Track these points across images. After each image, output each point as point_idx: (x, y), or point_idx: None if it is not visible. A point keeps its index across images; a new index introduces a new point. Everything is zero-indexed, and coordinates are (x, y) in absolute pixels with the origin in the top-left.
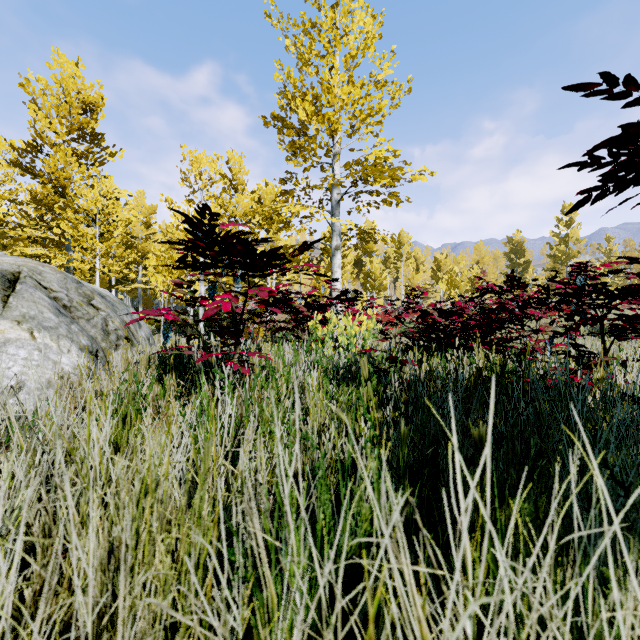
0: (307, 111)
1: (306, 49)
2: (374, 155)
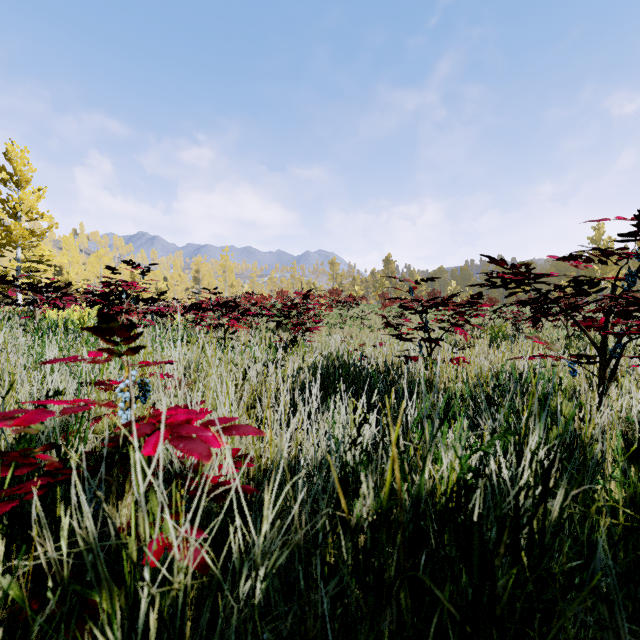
0: (2, 236)
1: (2, 208)
2: (38, 254)
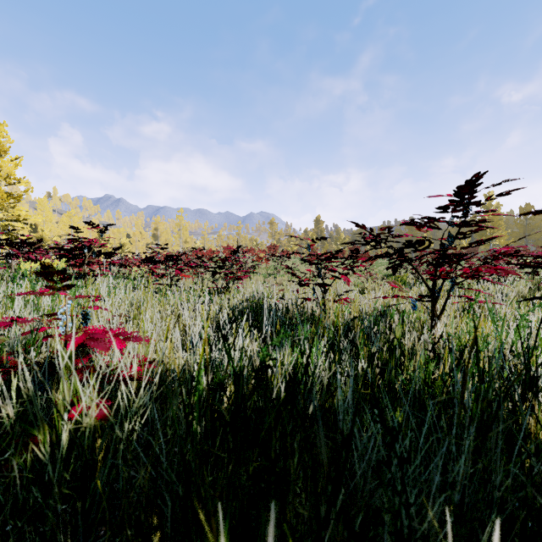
0: None
1: None
2: (15, 214)
